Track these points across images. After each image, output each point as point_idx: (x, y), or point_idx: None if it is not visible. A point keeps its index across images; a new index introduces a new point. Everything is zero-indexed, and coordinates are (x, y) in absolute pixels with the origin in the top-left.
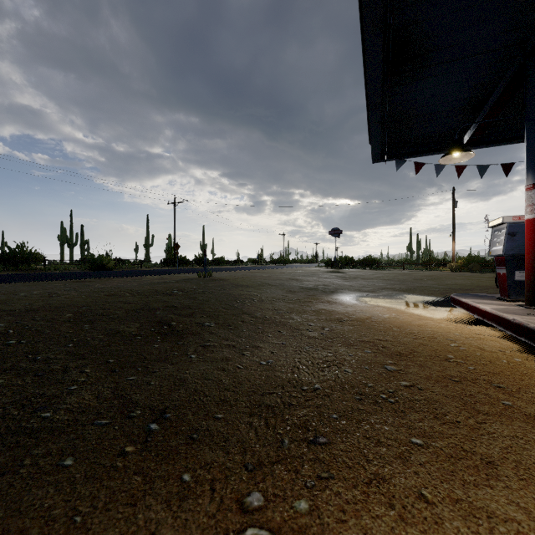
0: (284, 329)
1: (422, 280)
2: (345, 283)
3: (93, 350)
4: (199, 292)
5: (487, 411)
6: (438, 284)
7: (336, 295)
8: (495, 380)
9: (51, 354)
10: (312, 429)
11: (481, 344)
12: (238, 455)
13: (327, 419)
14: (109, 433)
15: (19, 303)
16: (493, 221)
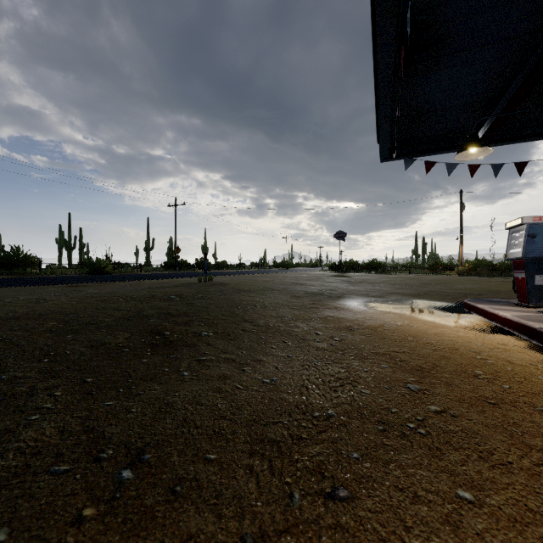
0: (289, 339)
1: (430, 284)
2: (351, 288)
3: (70, 366)
4: (198, 298)
5: (541, 447)
6: (447, 289)
7: (343, 300)
8: (537, 403)
9: (20, 371)
10: (328, 475)
11: (509, 357)
12: (233, 520)
13: (346, 459)
14: (66, 486)
15: (1, 310)
16: (511, 221)
